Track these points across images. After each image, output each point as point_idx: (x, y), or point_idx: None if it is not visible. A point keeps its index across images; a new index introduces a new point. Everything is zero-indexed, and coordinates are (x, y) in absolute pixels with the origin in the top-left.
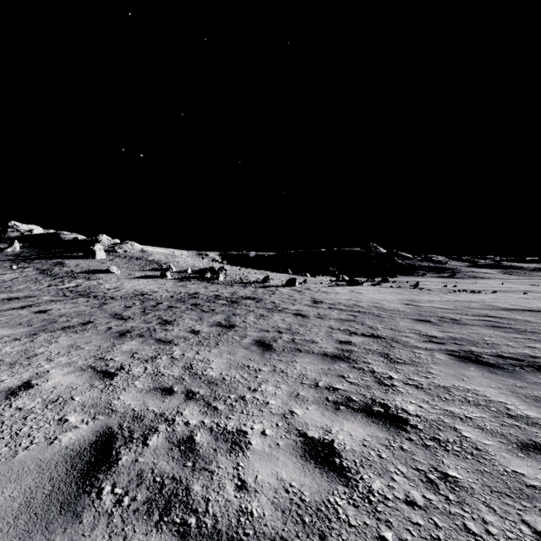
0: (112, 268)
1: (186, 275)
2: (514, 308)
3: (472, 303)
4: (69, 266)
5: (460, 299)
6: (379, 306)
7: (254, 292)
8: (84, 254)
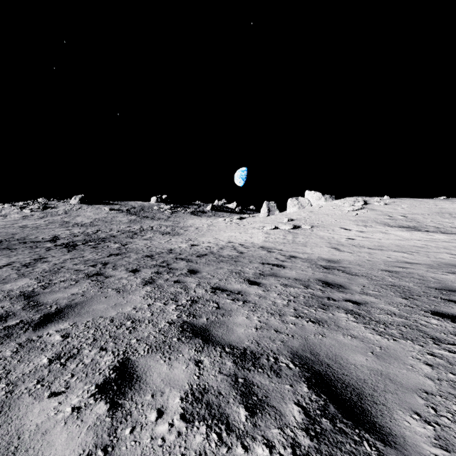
0: None
1: None
2: None
3: None
4: None
5: None
6: None
7: None
8: None
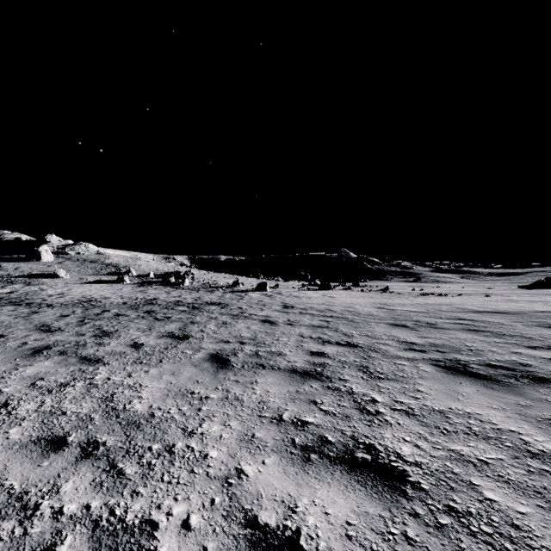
0: (59, 272)
1: (148, 280)
2: (483, 311)
3: (442, 305)
4: (6, 270)
5: (430, 302)
6: (353, 310)
7: (221, 298)
8: (26, 256)
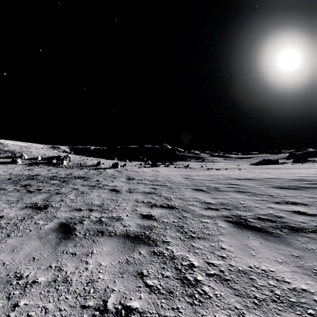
0: None
1: (36, 161)
2: (241, 178)
3: (219, 175)
4: None
5: (212, 174)
6: (170, 180)
7: (86, 173)
8: None
